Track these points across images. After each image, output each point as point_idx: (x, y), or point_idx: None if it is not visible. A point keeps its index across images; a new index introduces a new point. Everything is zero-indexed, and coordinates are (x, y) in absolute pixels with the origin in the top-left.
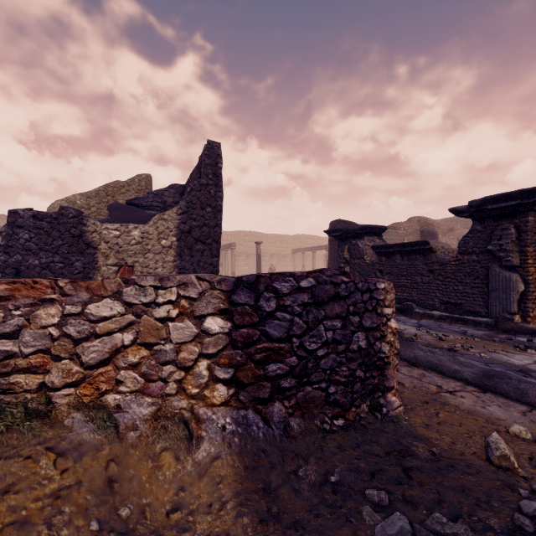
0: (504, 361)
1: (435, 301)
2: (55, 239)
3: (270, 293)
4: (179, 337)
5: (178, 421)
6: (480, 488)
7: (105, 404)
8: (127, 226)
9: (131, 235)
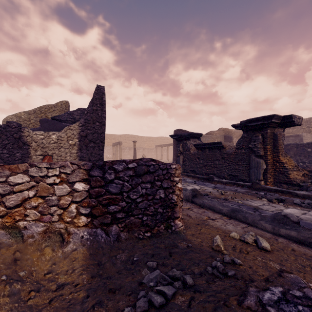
0: (249, 204)
1: (225, 174)
2: (4, 140)
3: (111, 170)
4: (60, 193)
5: (57, 234)
6: (200, 258)
7: (18, 226)
8: (48, 133)
9: (51, 138)
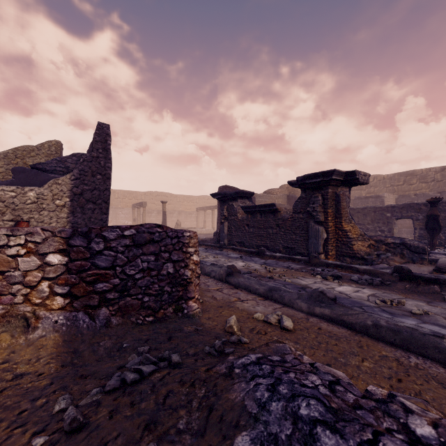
0: (297, 283)
1: (280, 246)
2: None
3: (100, 239)
4: (26, 267)
5: (20, 318)
6: (203, 340)
7: None
8: (23, 188)
9: (27, 196)
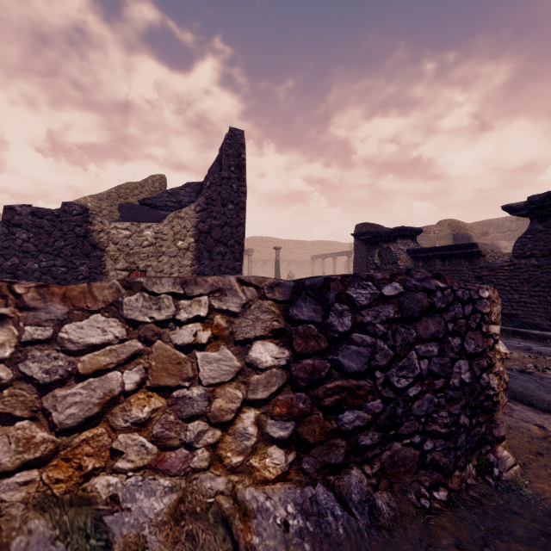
0: None
1: None
2: (57, 240)
3: (344, 304)
4: (212, 376)
5: (214, 522)
6: None
7: (92, 495)
8: (139, 225)
9: (144, 236)
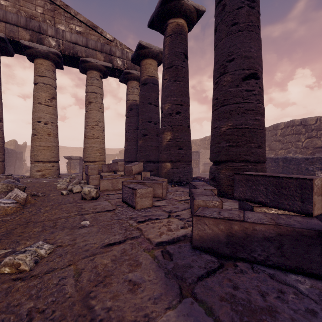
0: None
1: None
2: None
3: None
4: None
5: None
6: None
7: None
8: None
9: None
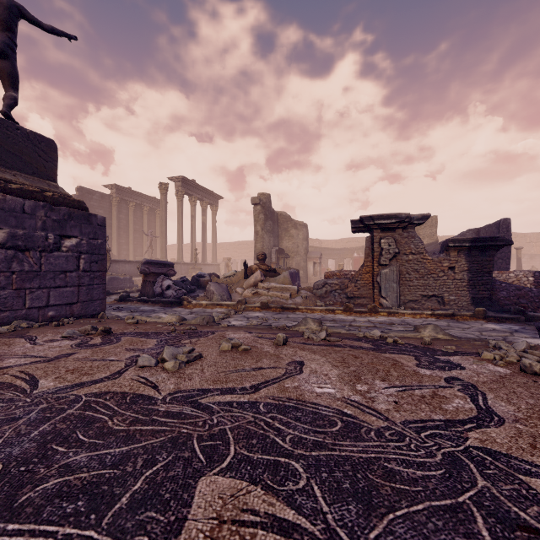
0: None
1: None
2: None
3: None
4: (524, 280)
5: None
6: None
7: None
8: None
9: None
